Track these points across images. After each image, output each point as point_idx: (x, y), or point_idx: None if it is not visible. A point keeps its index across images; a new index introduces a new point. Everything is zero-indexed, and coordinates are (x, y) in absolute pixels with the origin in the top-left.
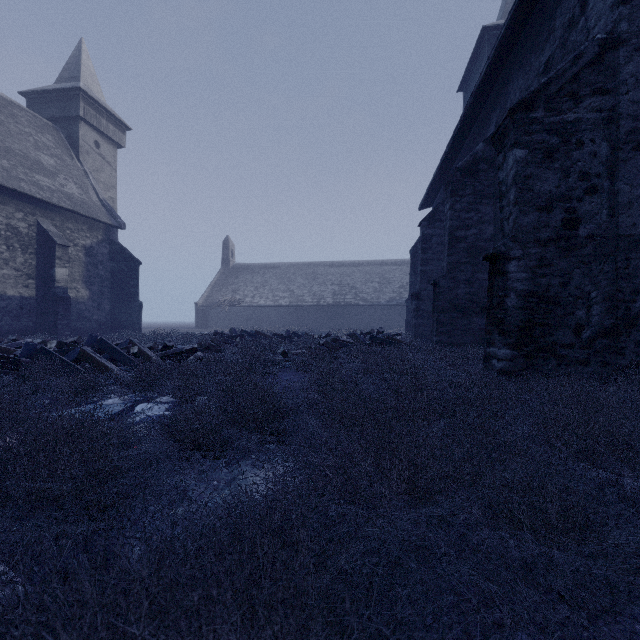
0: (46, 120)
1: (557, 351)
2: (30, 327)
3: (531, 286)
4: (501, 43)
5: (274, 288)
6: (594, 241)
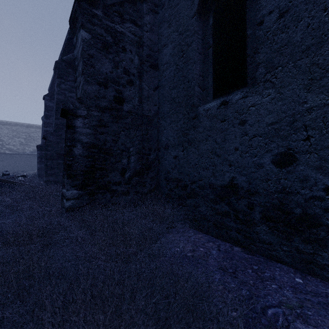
0: None
1: (111, 187)
2: None
3: (94, 140)
4: None
5: None
6: (132, 115)
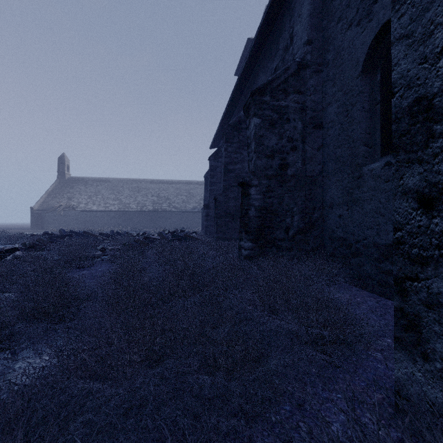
0: None
1: (276, 243)
2: None
3: (263, 203)
4: (253, 50)
5: (105, 197)
6: (295, 178)
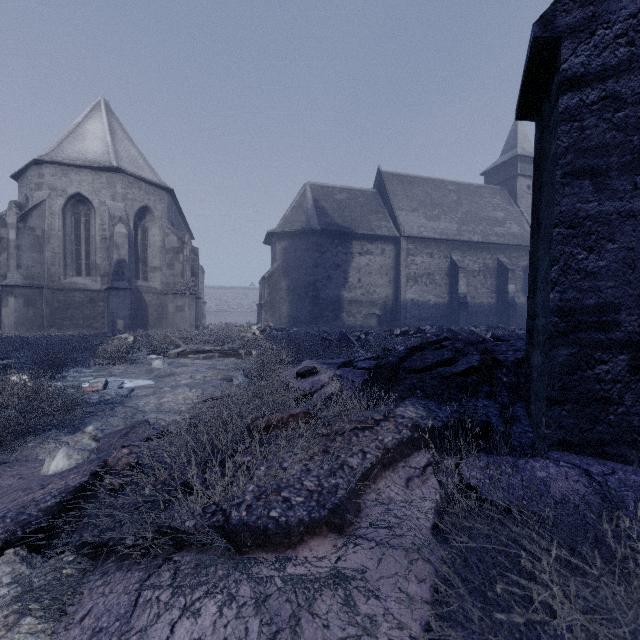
0: (496, 186)
1: None
2: (493, 323)
3: None
4: None
5: None
6: None
